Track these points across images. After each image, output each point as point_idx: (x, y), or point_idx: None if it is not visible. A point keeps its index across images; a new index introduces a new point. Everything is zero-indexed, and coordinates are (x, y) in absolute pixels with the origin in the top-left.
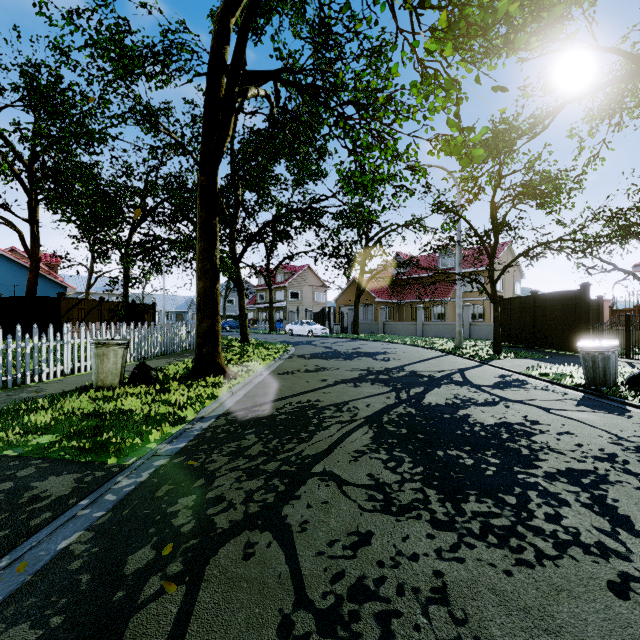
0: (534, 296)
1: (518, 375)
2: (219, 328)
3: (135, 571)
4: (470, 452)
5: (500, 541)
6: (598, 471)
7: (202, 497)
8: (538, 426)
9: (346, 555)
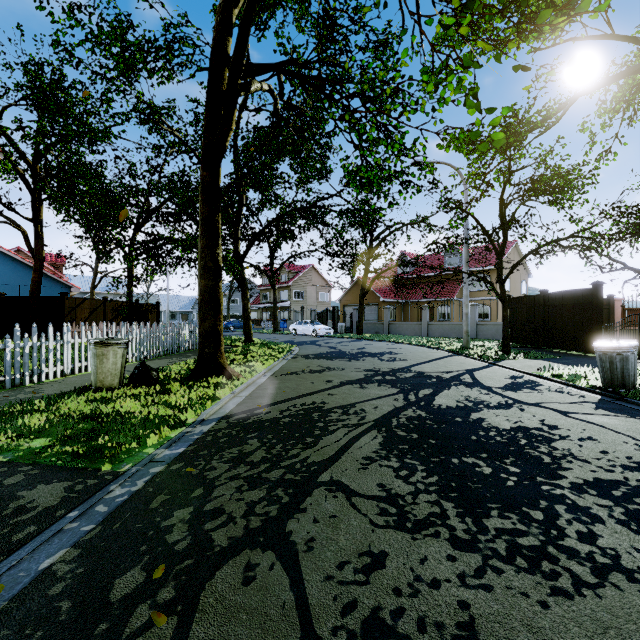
0: (543, 295)
1: (529, 376)
2: (221, 327)
3: (122, 598)
4: (487, 460)
5: (530, 565)
6: (629, 482)
7: (200, 509)
8: (557, 431)
9: (358, 580)
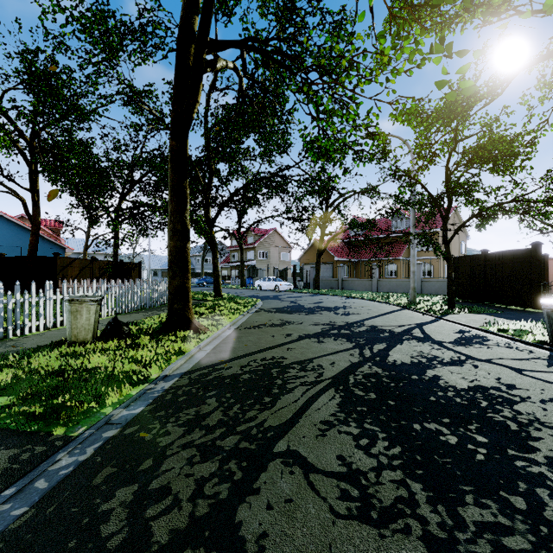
0: (484, 255)
1: (476, 330)
2: (189, 285)
3: None
4: (450, 426)
5: None
6: None
7: (144, 488)
8: (516, 391)
9: None
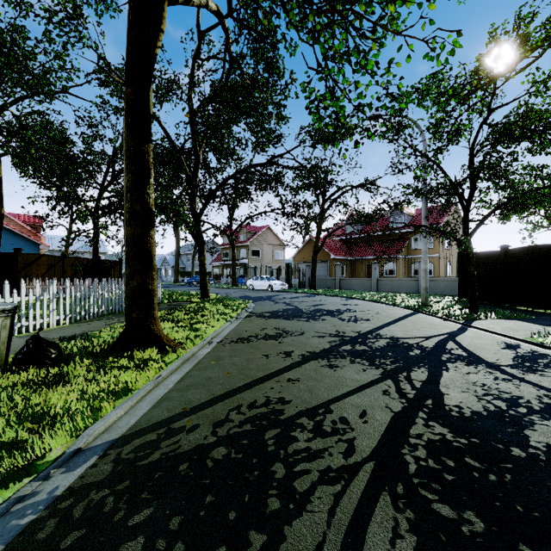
0: (505, 251)
1: (526, 344)
2: (154, 287)
3: None
4: None
5: None
6: None
7: None
8: None
9: None
